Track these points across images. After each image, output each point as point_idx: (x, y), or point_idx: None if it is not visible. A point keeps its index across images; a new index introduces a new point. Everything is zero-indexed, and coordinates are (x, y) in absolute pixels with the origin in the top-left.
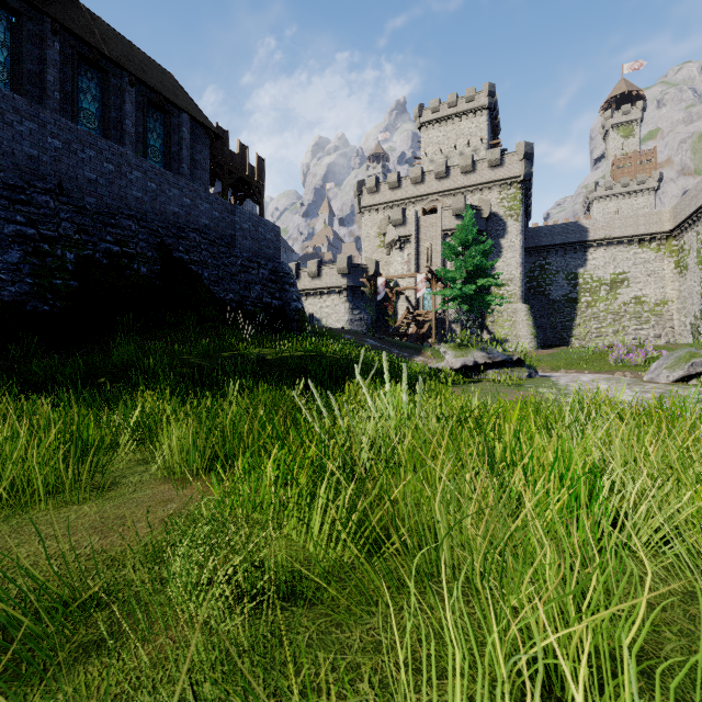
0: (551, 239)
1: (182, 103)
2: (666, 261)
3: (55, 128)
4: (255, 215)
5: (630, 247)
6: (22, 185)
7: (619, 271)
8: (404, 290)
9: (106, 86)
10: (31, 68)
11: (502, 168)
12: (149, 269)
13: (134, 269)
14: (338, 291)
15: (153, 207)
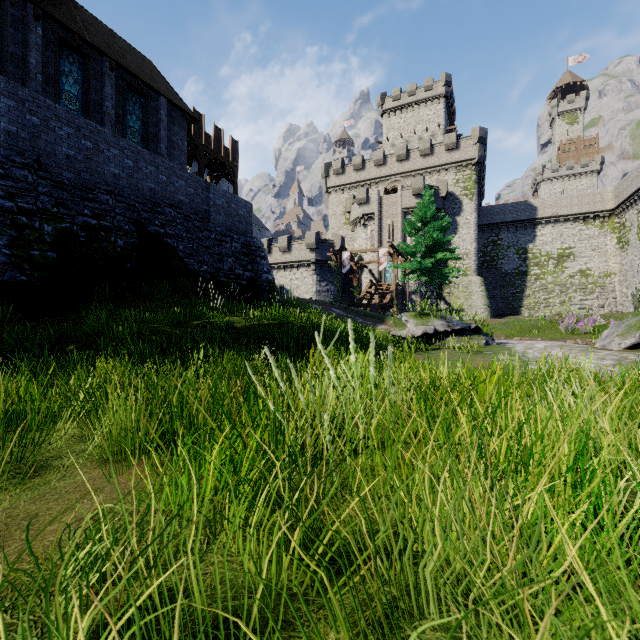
0: (503, 217)
1: (160, 88)
2: (609, 237)
3: (33, 106)
4: (228, 192)
5: (575, 224)
6: (0, 160)
7: (565, 246)
8: (367, 263)
9: (87, 69)
10: (14, 51)
11: (458, 151)
12: (126, 241)
13: (111, 241)
14: (307, 264)
15: (129, 183)
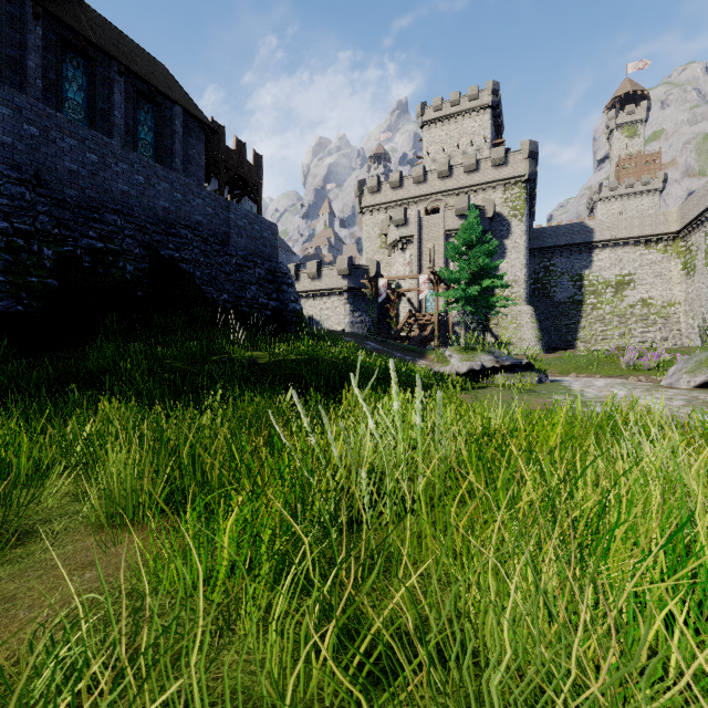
0: (555, 240)
1: (175, 95)
2: (673, 262)
3: (31, 114)
4: (250, 212)
5: (636, 248)
6: None
7: (625, 273)
8: (406, 291)
9: (93, 75)
10: (10, 53)
11: (507, 167)
12: (136, 267)
13: (119, 267)
14: (338, 292)
15: (140, 202)
